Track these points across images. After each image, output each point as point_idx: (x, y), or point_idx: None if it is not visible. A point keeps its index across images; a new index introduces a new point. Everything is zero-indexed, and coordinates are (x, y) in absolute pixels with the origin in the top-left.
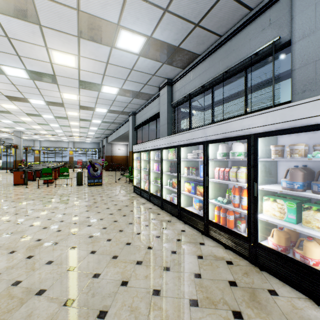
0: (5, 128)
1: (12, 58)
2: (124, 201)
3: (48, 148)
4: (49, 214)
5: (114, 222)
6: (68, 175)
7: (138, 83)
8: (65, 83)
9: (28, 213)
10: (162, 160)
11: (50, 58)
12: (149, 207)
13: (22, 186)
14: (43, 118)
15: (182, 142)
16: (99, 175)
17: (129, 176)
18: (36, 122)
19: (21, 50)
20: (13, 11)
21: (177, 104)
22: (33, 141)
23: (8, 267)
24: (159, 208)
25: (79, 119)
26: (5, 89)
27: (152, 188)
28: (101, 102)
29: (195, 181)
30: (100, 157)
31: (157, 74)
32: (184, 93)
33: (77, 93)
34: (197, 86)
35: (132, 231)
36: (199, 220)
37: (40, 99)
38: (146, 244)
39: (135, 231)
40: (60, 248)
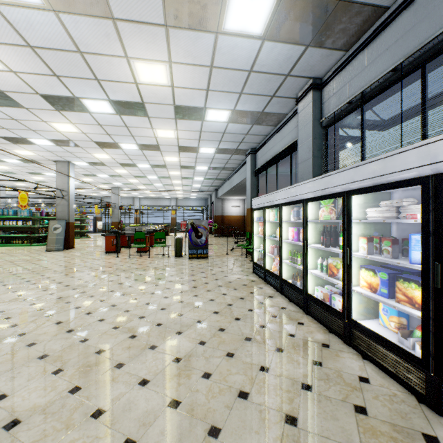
0: (103, 184)
1: (91, 85)
2: (238, 288)
3: (148, 207)
4: (129, 301)
5: (219, 331)
6: (165, 242)
7: (260, 97)
8: (157, 114)
9: (104, 297)
10: (307, 222)
11: (133, 76)
12: (281, 305)
13: (114, 255)
14: (139, 168)
15: (355, 184)
16: (204, 243)
17: (246, 246)
18: (132, 174)
19: (98, 70)
20: (77, 3)
21: (332, 121)
22: (133, 199)
23: (37, 409)
24: (300, 309)
25: (179, 166)
26: (93, 133)
27: (286, 271)
28: (206, 138)
29: (386, 268)
30: (207, 217)
31: (294, 73)
32: (347, 96)
33: (174, 127)
34: (381, 73)
35: (250, 359)
36: (406, 363)
37: (132, 142)
38: (281, 406)
39: (257, 362)
40: (123, 379)
